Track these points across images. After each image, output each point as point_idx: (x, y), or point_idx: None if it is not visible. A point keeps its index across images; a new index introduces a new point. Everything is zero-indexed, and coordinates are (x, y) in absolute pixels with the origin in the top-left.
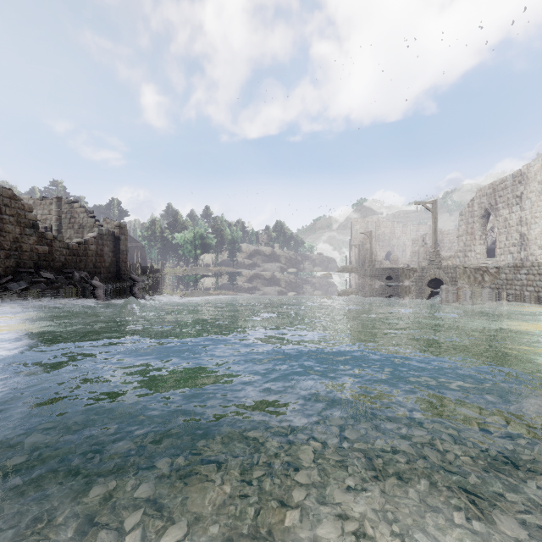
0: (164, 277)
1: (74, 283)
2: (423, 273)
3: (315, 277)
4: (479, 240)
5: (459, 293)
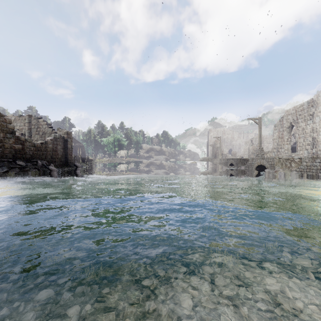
0: (95, 164)
1: (38, 168)
2: (253, 162)
3: (186, 164)
4: (287, 142)
5: (276, 174)
